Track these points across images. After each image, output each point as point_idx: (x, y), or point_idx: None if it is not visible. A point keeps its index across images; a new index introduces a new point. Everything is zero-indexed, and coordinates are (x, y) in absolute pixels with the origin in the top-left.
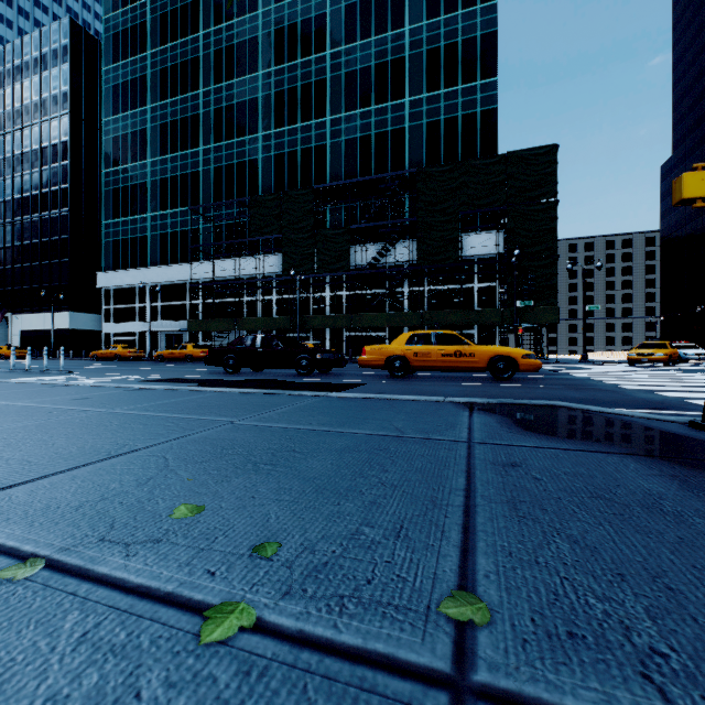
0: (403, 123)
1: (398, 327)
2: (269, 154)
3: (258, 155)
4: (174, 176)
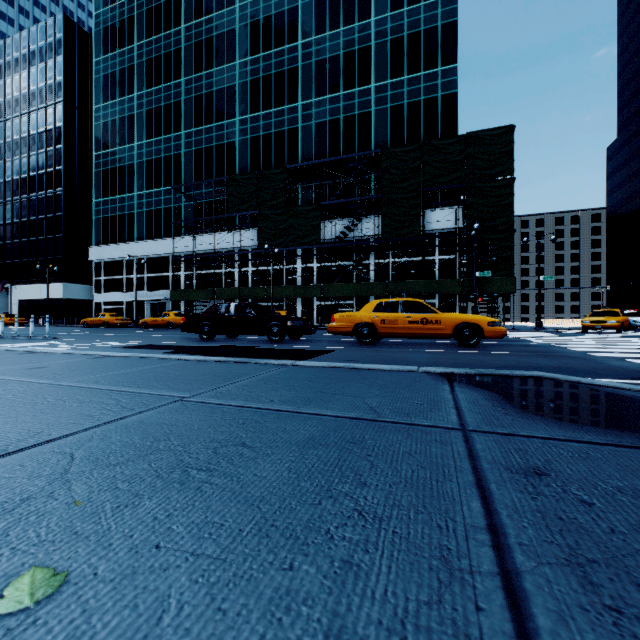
0: (369, 108)
1: (364, 296)
2: (245, 137)
3: (235, 138)
4: (158, 158)
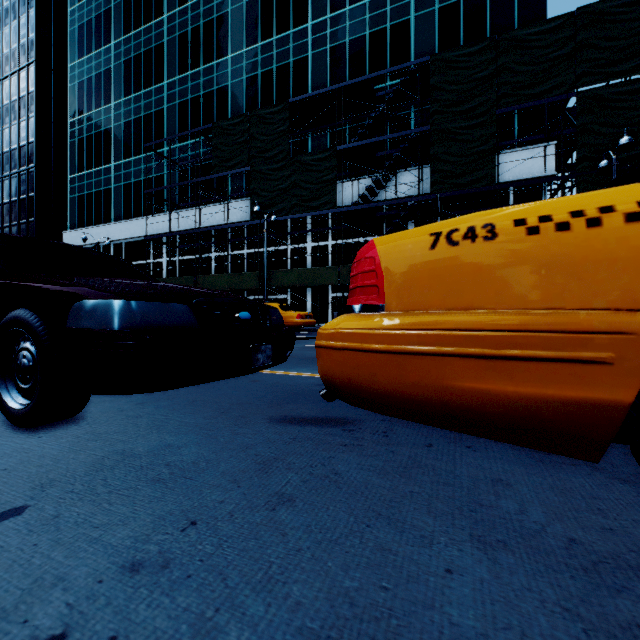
0: (407, 15)
1: None
2: (239, 79)
3: (227, 82)
4: (138, 118)
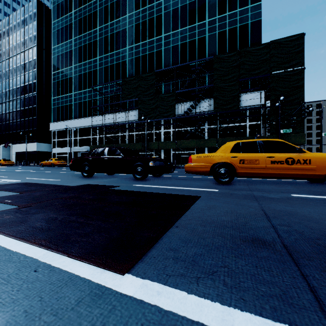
0: (205, 34)
1: (201, 148)
2: (132, 58)
3: (126, 59)
4: (85, 73)
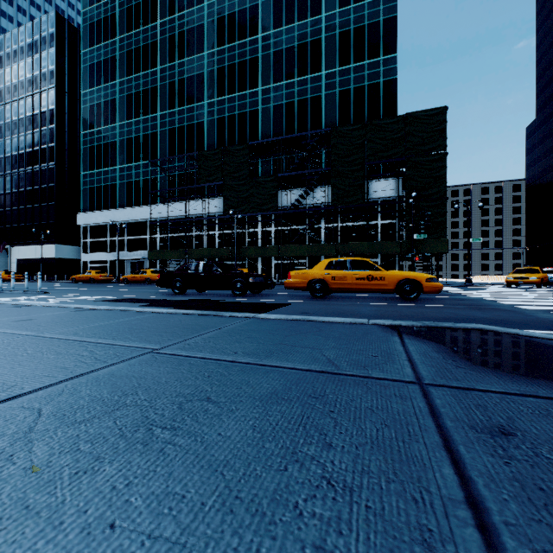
0: (320, 92)
1: (316, 256)
2: (212, 118)
3: (204, 119)
4: (137, 136)
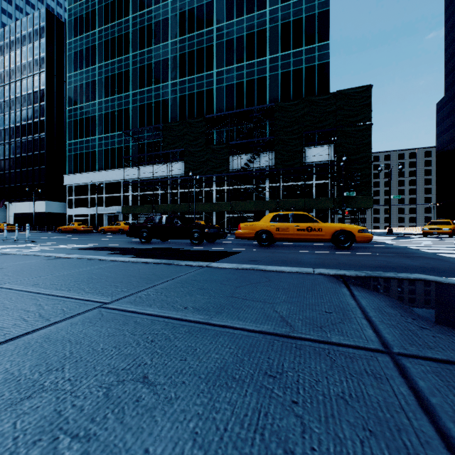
0: (265, 73)
1: (261, 210)
2: (175, 96)
3: (168, 96)
4: (113, 111)
